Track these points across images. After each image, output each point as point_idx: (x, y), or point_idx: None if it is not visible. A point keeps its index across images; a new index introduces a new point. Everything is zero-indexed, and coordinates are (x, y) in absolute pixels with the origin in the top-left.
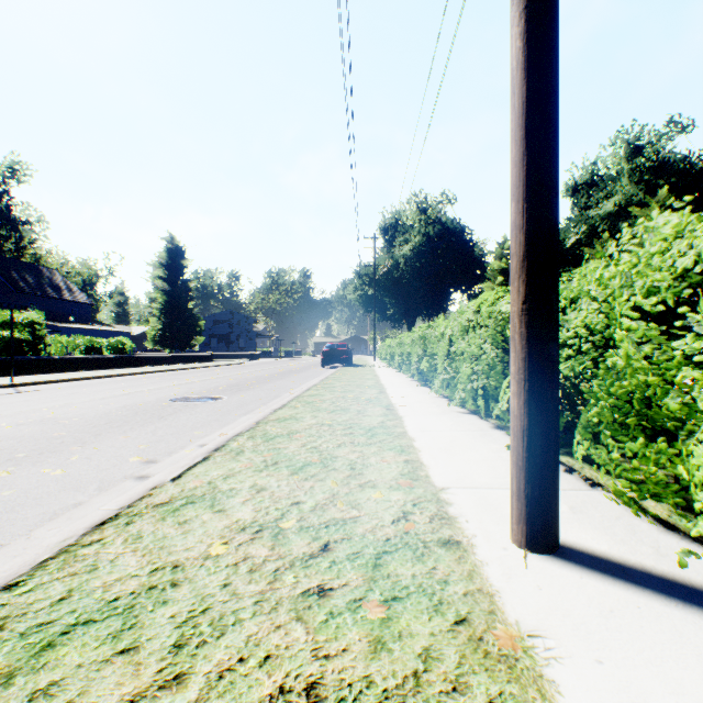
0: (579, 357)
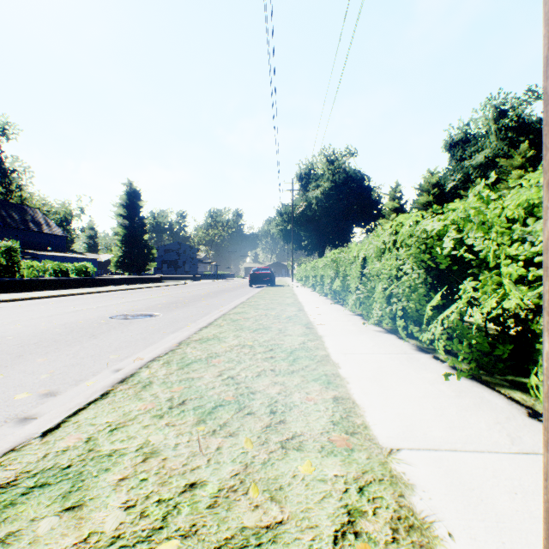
0: None
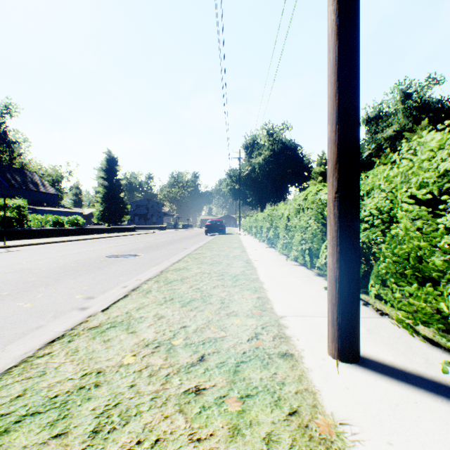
0: (372, 229)
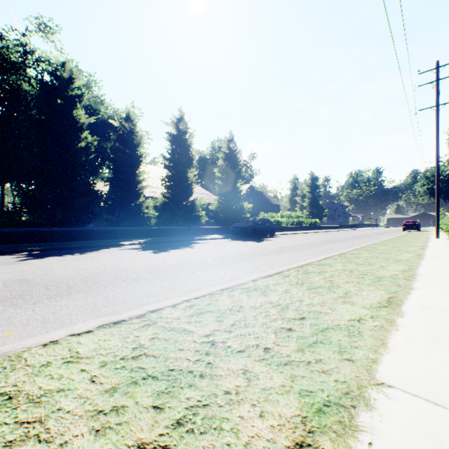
0: None
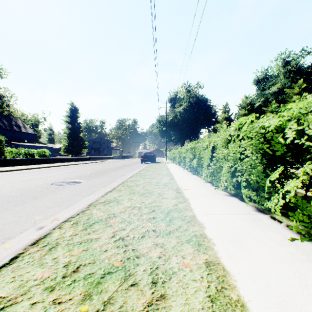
0: None
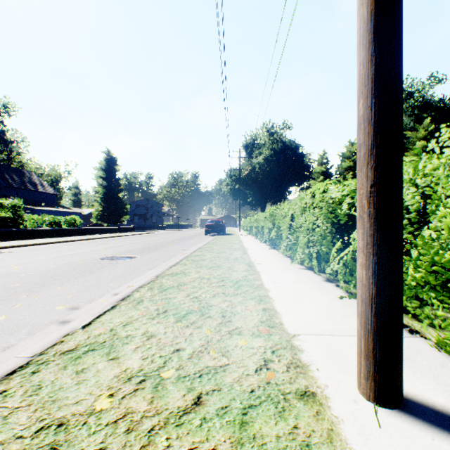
0: None
